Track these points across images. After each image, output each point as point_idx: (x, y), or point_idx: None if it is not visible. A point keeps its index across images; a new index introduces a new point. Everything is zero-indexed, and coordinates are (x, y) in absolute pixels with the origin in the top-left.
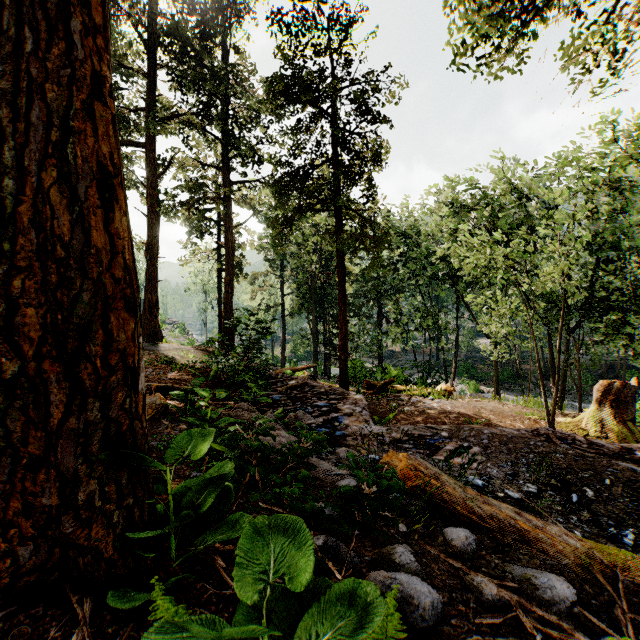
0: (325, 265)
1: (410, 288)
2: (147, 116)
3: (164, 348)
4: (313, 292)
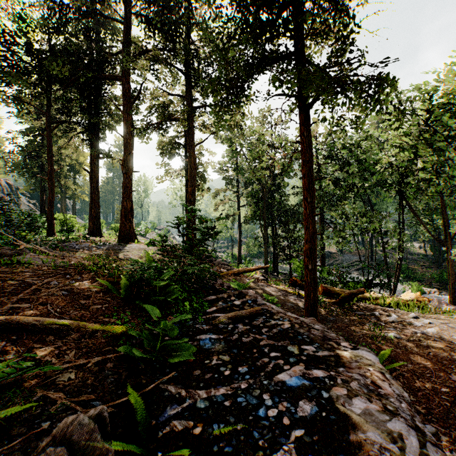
0: (274, 180)
1: (351, 197)
2: (124, 53)
3: (129, 248)
4: (264, 201)
